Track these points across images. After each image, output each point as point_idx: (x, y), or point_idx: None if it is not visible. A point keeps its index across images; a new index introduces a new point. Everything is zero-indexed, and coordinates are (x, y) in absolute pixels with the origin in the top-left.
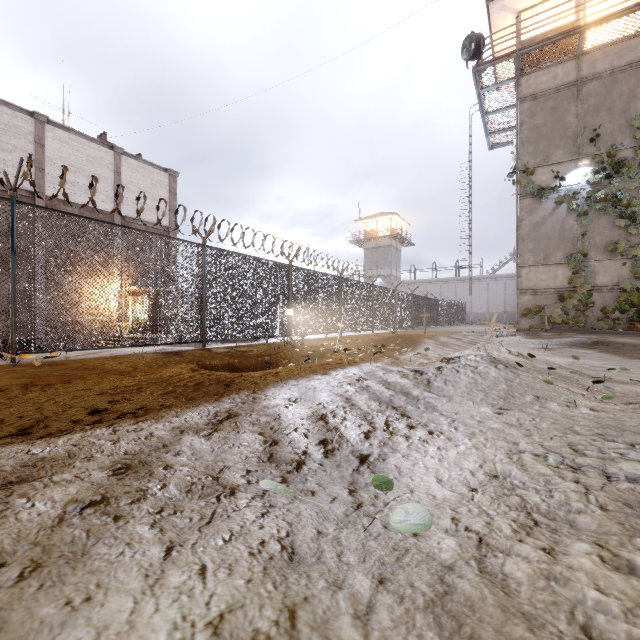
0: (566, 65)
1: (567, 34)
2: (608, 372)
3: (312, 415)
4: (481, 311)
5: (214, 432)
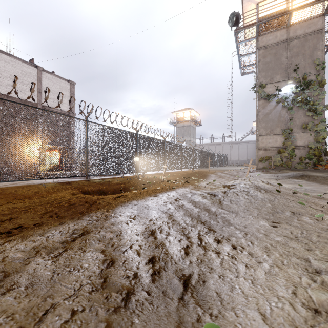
0: (281, 31)
1: (283, 14)
2: (318, 193)
3: (145, 231)
4: (235, 159)
5: (63, 252)
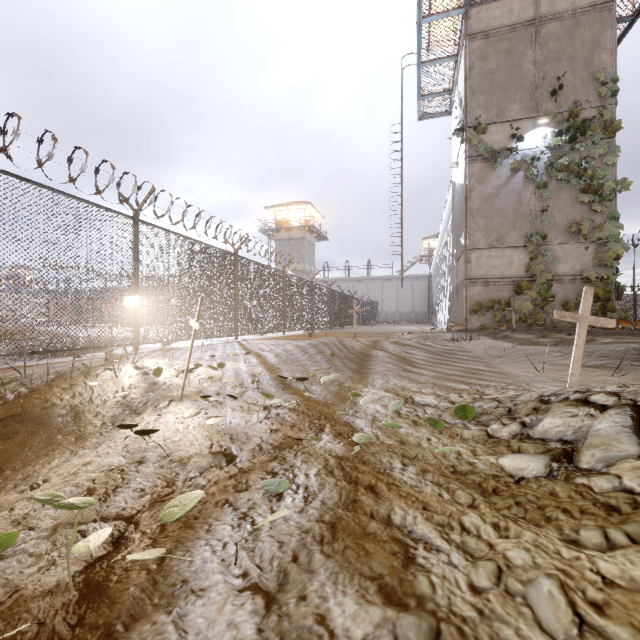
0: None
1: None
2: None
3: None
4: (391, 311)
5: None
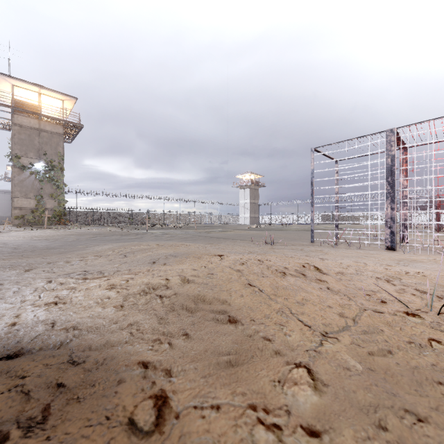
0: (35, 120)
1: (35, 113)
2: None
3: None
4: None
5: None
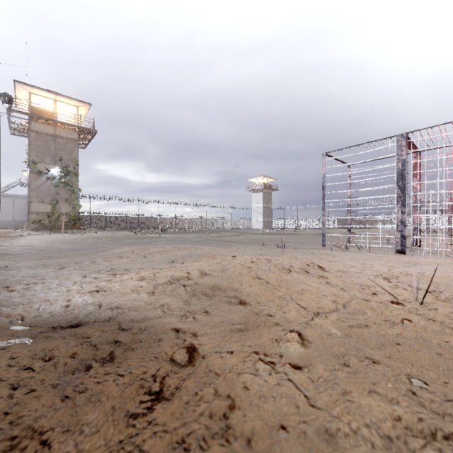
0: (51, 127)
1: (51, 120)
2: None
3: None
4: None
5: None
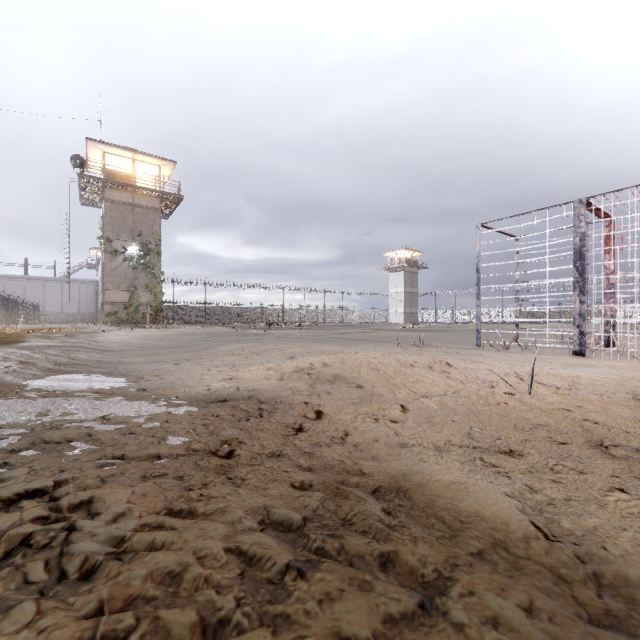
0: (128, 194)
1: (128, 185)
2: None
3: None
4: (55, 311)
5: None
